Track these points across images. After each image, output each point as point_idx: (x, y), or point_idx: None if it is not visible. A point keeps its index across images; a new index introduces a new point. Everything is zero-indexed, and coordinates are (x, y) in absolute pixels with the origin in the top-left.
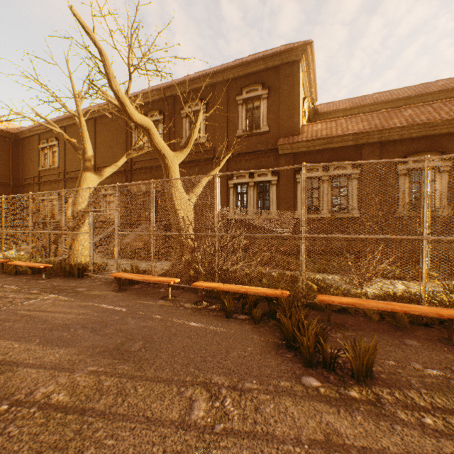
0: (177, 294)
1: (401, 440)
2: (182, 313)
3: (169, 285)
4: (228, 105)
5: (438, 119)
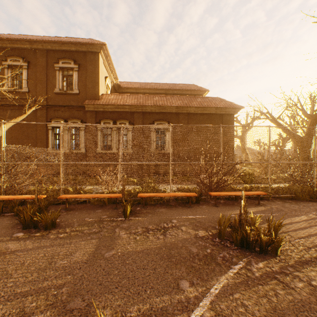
0: None
1: (39, 244)
2: None
3: None
4: (47, 68)
5: (166, 105)
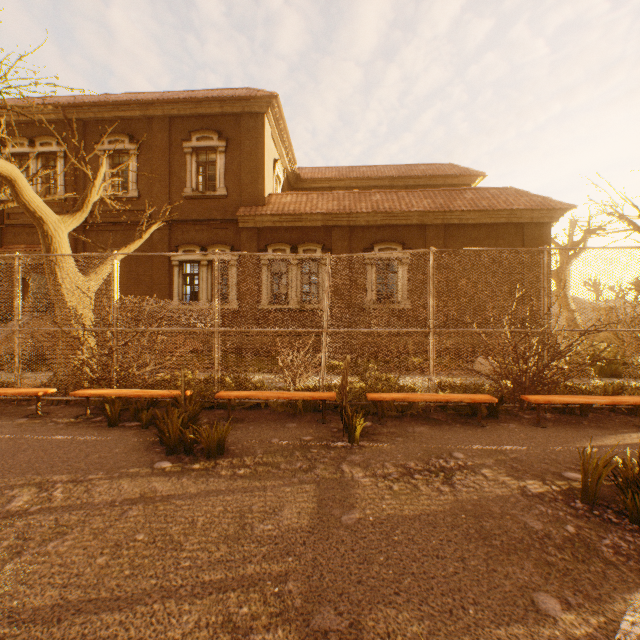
0: (55, 409)
1: (207, 485)
2: (49, 429)
3: (39, 398)
4: (171, 151)
5: (398, 209)
